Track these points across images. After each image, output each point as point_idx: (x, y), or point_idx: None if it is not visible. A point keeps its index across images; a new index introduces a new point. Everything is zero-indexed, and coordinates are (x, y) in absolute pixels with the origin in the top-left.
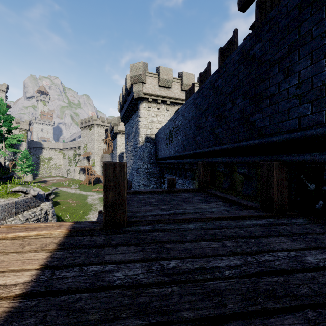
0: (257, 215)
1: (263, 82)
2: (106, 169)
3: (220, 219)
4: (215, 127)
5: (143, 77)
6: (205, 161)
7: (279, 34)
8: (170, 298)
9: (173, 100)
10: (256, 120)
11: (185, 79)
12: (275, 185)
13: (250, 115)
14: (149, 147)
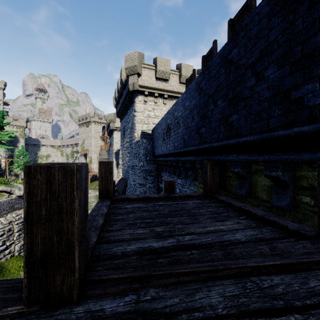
0: None
1: None
2: (29, 178)
3: (263, 268)
4: (228, 114)
5: (139, 68)
6: (212, 159)
7: None
8: None
9: (171, 93)
10: (305, 95)
11: (184, 71)
12: None
13: (293, 89)
14: (145, 144)
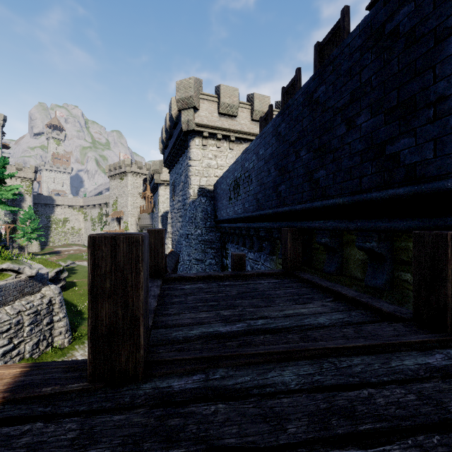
0: (419, 341)
1: (417, 77)
2: (94, 250)
3: (344, 350)
4: (313, 169)
5: (195, 100)
6: (293, 226)
7: None
8: None
9: (240, 135)
10: (401, 151)
11: (257, 104)
12: (451, 277)
13: (388, 143)
14: (204, 204)
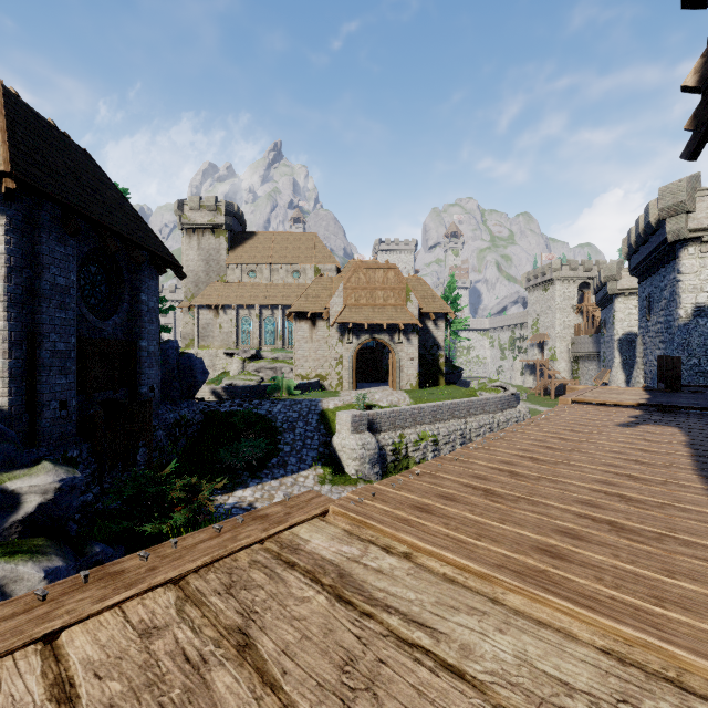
0: None
1: None
2: (666, 359)
3: None
4: None
5: (688, 204)
6: None
7: None
8: (706, 398)
9: None
10: None
11: None
12: None
13: None
14: (703, 327)
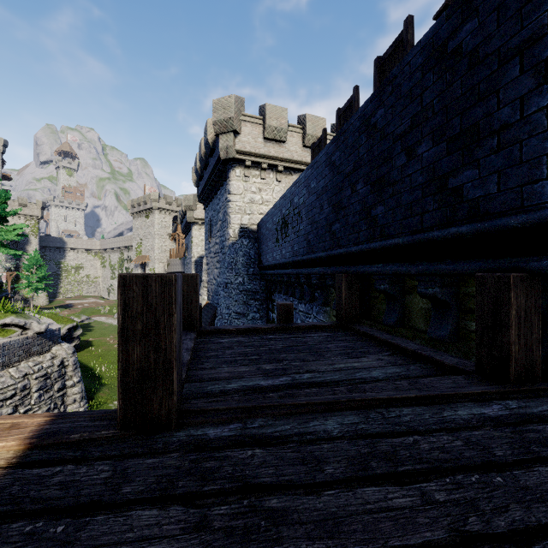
0: (477, 392)
1: (481, 102)
2: (124, 290)
3: (395, 402)
4: (370, 205)
5: (236, 123)
6: (349, 271)
7: None
8: None
9: (290, 164)
10: (464, 185)
11: (310, 127)
12: (515, 323)
13: (450, 175)
14: (247, 247)
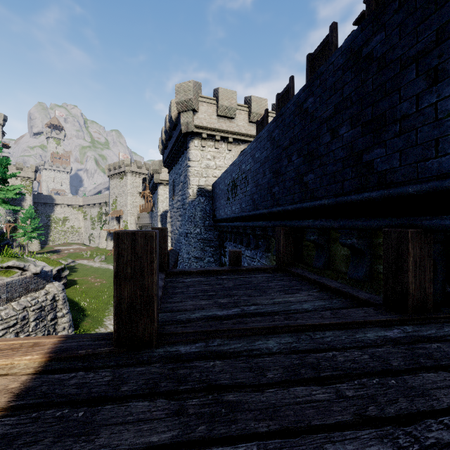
0: (383, 320)
1: (387, 97)
2: (118, 243)
3: (320, 327)
4: (303, 173)
5: (194, 103)
6: (286, 225)
7: (418, 12)
8: None
9: (238, 136)
10: (374, 160)
11: (255, 106)
12: (412, 267)
13: (364, 152)
14: (203, 204)
